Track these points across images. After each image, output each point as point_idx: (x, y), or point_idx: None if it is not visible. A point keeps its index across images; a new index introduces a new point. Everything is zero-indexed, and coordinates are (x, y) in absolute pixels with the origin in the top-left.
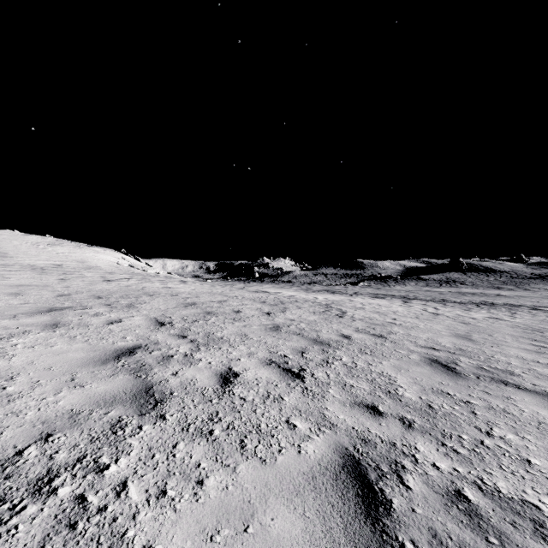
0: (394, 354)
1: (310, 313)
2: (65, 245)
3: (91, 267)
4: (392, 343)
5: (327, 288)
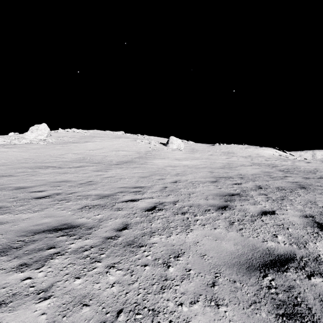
0: None
1: None
2: (251, 148)
3: (261, 156)
4: None
5: None
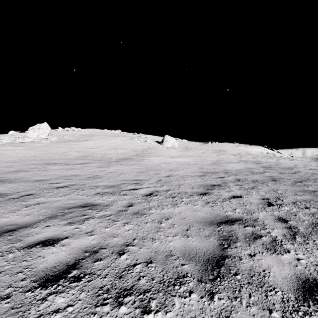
0: None
1: None
2: (241, 146)
3: (249, 154)
4: None
5: None
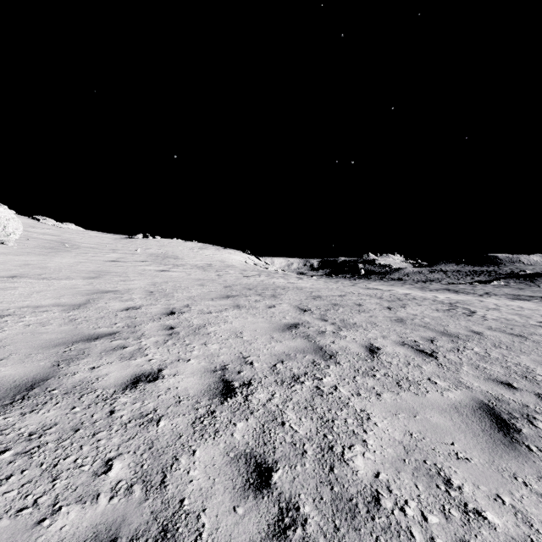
0: (535, 351)
1: (432, 310)
2: (209, 248)
3: (229, 266)
4: (534, 343)
5: (448, 287)
